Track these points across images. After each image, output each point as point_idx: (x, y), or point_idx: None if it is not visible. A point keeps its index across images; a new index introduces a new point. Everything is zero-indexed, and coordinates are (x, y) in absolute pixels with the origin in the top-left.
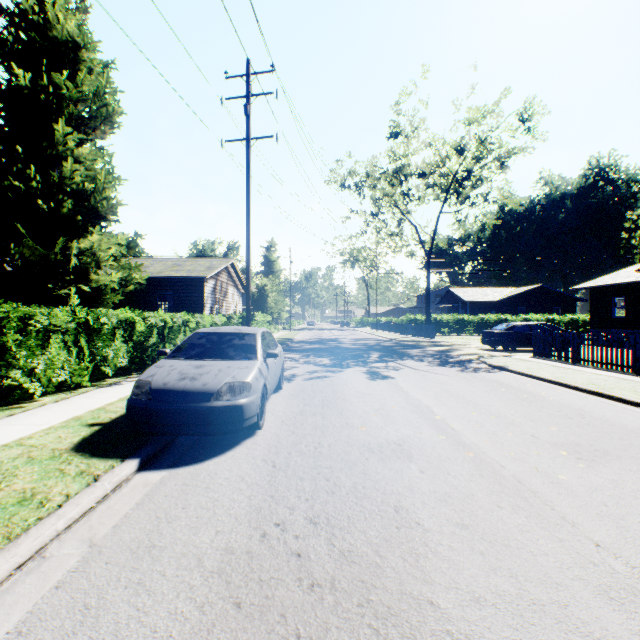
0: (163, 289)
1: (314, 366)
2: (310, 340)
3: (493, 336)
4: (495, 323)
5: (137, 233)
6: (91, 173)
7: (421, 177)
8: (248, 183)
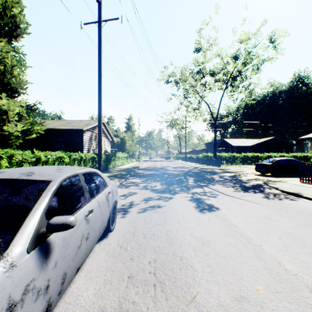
0: (57, 137)
1: (149, 192)
2: (149, 168)
3: (265, 167)
4: (251, 158)
5: (37, 101)
6: (0, 57)
7: (212, 75)
8: (100, 53)
